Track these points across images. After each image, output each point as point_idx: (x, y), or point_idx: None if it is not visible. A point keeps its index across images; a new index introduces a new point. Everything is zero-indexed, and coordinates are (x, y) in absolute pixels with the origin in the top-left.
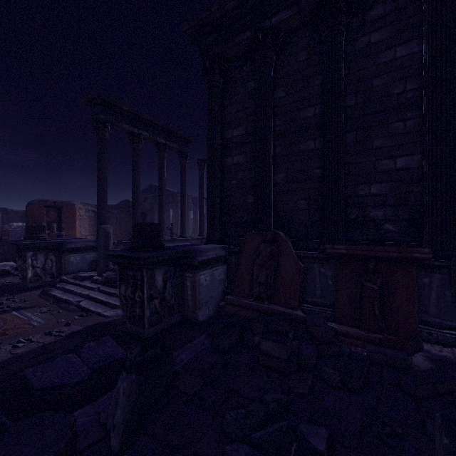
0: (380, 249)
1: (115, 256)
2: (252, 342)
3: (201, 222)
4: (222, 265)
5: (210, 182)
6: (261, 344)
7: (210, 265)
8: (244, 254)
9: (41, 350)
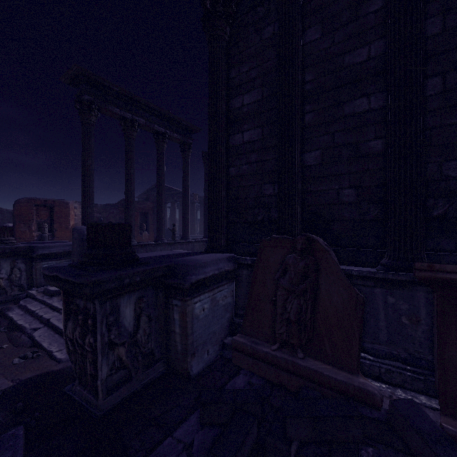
0: None
1: (52, 277)
2: None
3: (207, 223)
4: (228, 283)
5: (212, 167)
6: None
7: (210, 285)
8: (260, 270)
9: None
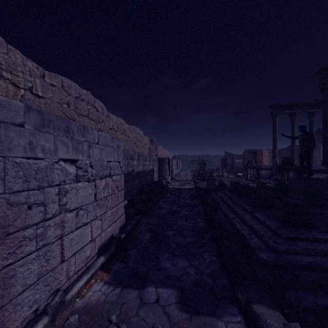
0: None
1: (276, 166)
2: None
3: None
4: (325, 174)
5: (323, 138)
6: None
7: (316, 172)
8: None
9: None
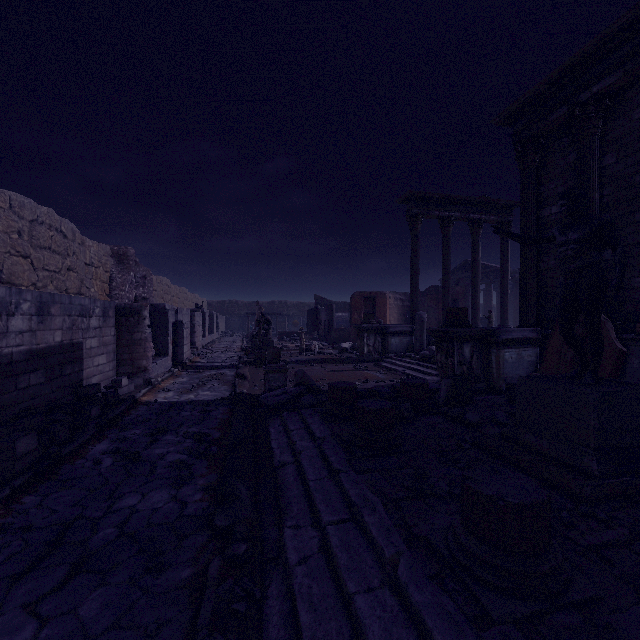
0: None
1: (434, 331)
2: None
3: None
4: (533, 347)
5: (523, 265)
6: None
7: (516, 345)
8: (554, 336)
9: (391, 385)
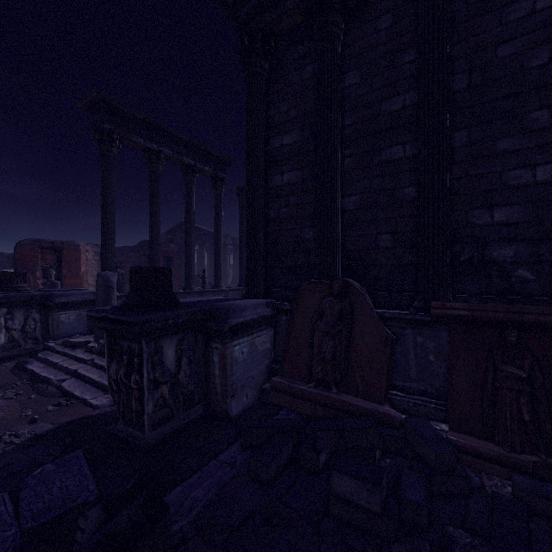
0: (530, 310)
1: (99, 318)
2: (315, 464)
3: (242, 268)
4: (267, 329)
5: (250, 209)
6: (334, 480)
7: (249, 330)
8: (299, 314)
9: None
